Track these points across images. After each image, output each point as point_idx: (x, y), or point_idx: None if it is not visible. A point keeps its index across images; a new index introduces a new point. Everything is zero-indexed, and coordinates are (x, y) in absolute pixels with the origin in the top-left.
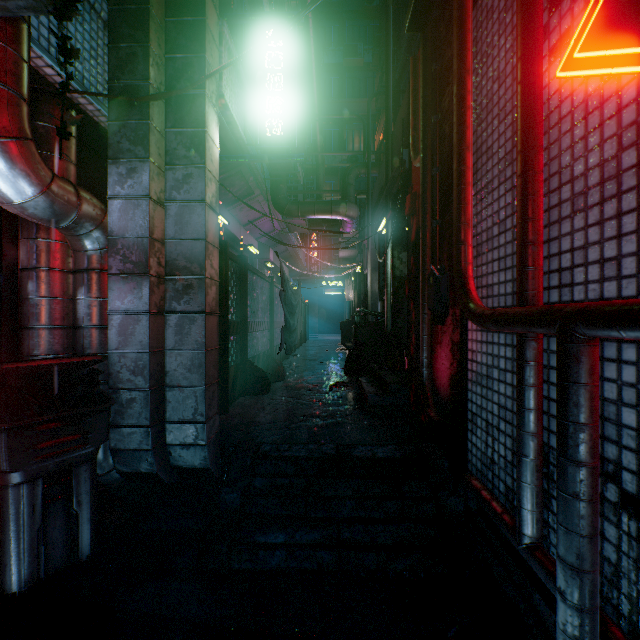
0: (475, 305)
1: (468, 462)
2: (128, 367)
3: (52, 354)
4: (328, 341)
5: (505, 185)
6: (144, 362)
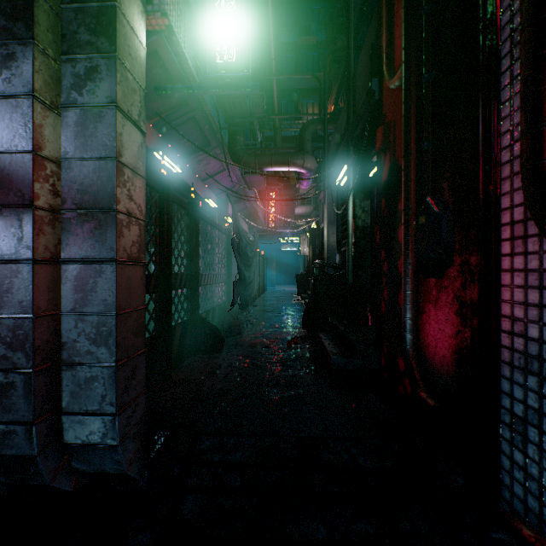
0: None
1: (502, 486)
2: (3, 338)
3: None
4: (285, 292)
5: None
6: (25, 331)
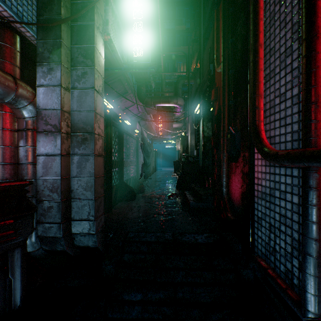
0: (268, 148)
1: (255, 247)
2: (48, 187)
3: (3, 179)
4: (167, 171)
5: (285, 70)
6: (57, 184)
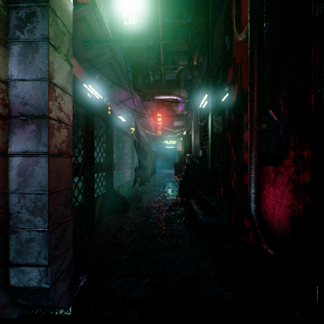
0: None
1: None
2: None
3: None
4: (167, 173)
5: None
6: None
